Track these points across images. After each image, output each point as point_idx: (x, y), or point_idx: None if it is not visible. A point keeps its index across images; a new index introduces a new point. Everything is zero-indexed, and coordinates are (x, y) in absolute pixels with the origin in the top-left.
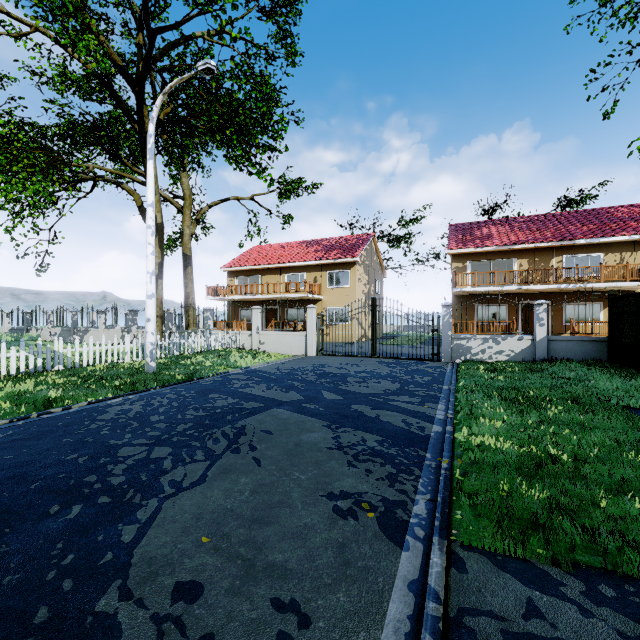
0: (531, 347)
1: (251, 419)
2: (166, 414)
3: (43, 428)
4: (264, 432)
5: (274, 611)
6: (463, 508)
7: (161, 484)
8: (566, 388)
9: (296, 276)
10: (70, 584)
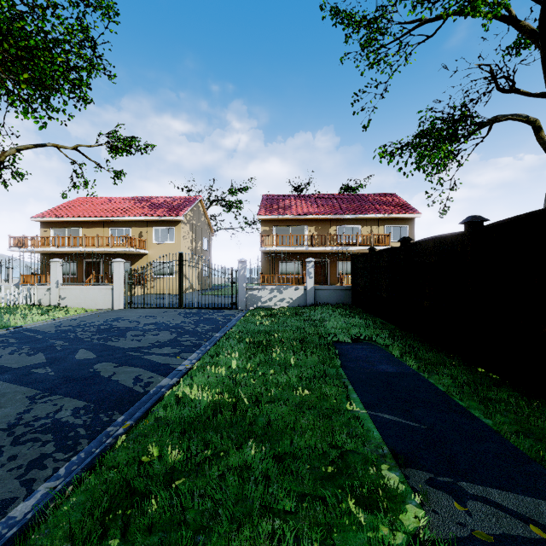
0: (304, 295)
1: None
2: None
3: None
4: None
5: None
6: (85, 492)
7: None
8: (305, 329)
9: (121, 230)
10: None
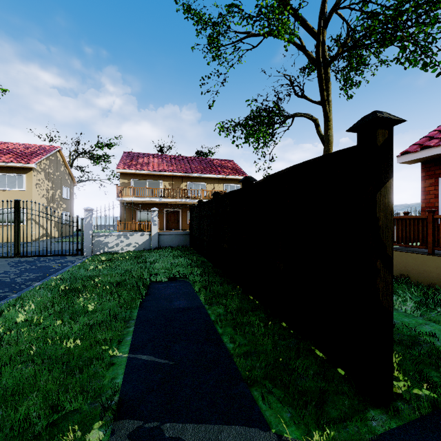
0: (149, 240)
1: None
2: None
3: None
4: None
5: None
6: None
7: None
8: (132, 271)
9: None
10: None
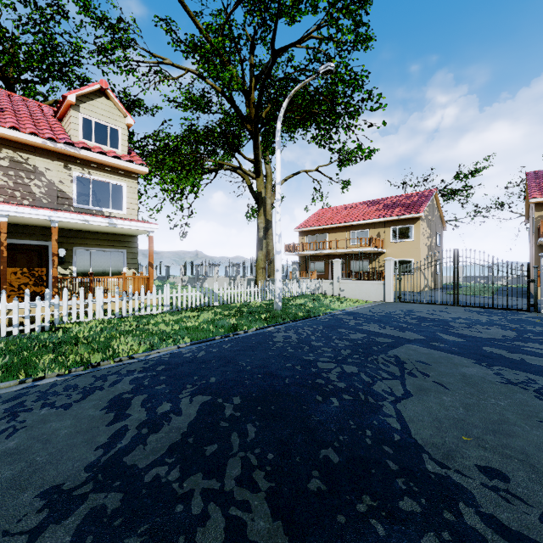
0: None
1: (396, 351)
2: (320, 341)
3: (246, 344)
4: (420, 362)
5: None
6: None
7: (378, 392)
8: None
9: (360, 233)
10: (389, 449)
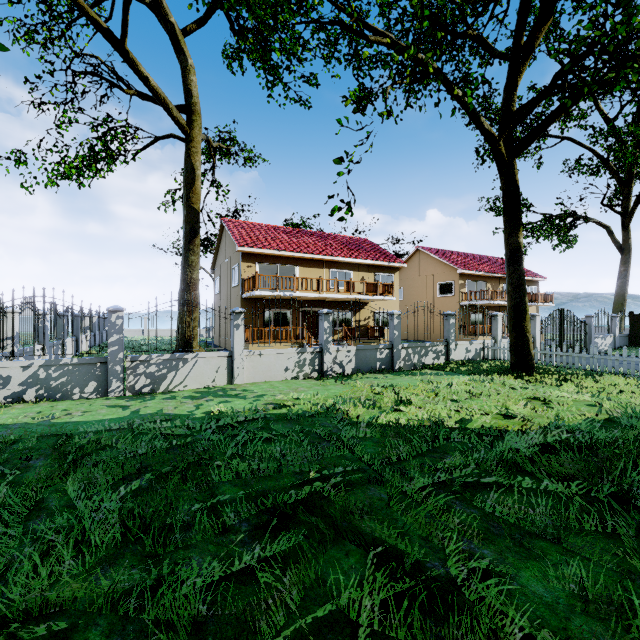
0: (613, 341)
1: None
2: None
3: None
4: None
5: None
6: None
7: None
8: None
9: (342, 273)
10: None
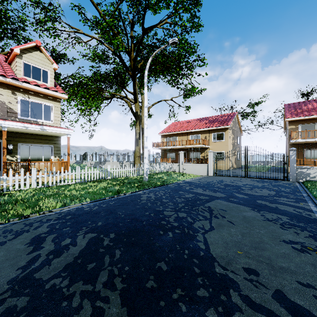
0: None
1: (209, 204)
2: (168, 199)
3: (124, 201)
4: (222, 210)
5: (302, 286)
6: None
7: (195, 228)
8: None
9: (195, 136)
10: (196, 261)
